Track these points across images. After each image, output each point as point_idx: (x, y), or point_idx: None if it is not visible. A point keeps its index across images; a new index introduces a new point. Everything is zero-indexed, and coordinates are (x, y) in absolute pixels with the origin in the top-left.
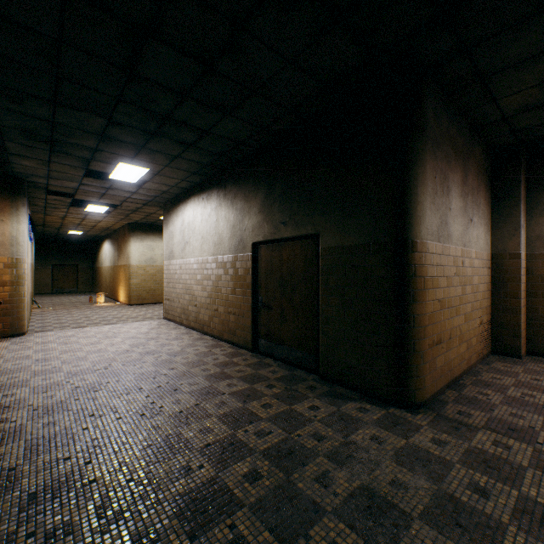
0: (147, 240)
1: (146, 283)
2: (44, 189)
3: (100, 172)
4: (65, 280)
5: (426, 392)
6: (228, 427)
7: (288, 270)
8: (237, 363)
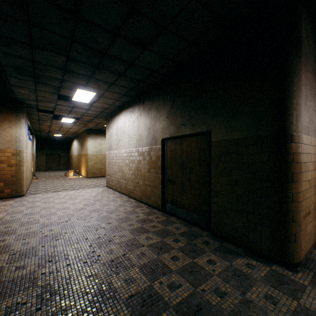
0: (97, 139)
1: (97, 164)
2: (36, 108)
3: (68, 97)
4: (53, 163)
5: (301, 253)
6: (146, 277)
7: (187, 157)
8: (152, 220)
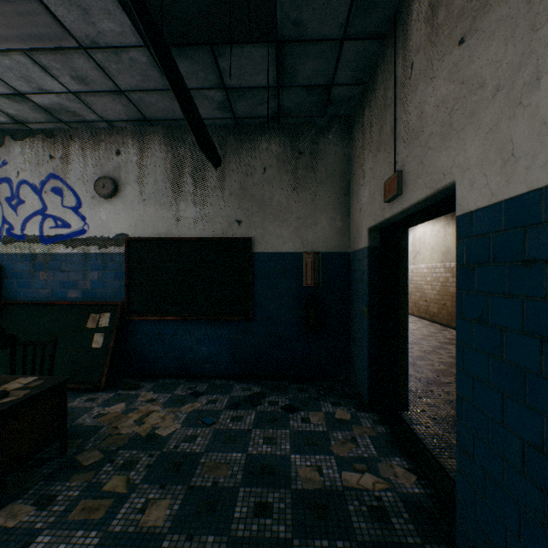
0: None
1: None
2: None
3: None
4: None
5: None
6: (453, 360)
7: None
8: None
